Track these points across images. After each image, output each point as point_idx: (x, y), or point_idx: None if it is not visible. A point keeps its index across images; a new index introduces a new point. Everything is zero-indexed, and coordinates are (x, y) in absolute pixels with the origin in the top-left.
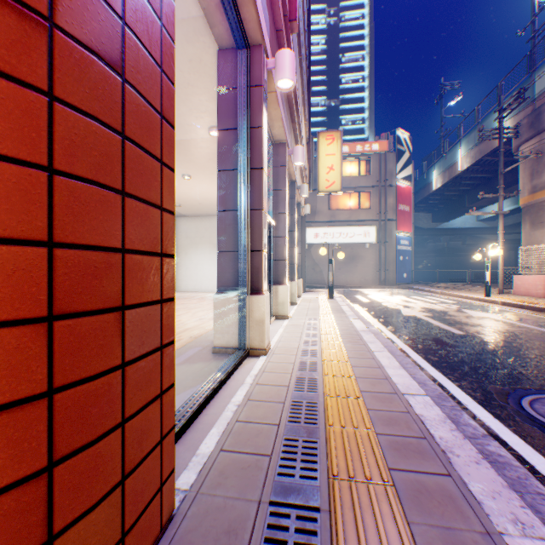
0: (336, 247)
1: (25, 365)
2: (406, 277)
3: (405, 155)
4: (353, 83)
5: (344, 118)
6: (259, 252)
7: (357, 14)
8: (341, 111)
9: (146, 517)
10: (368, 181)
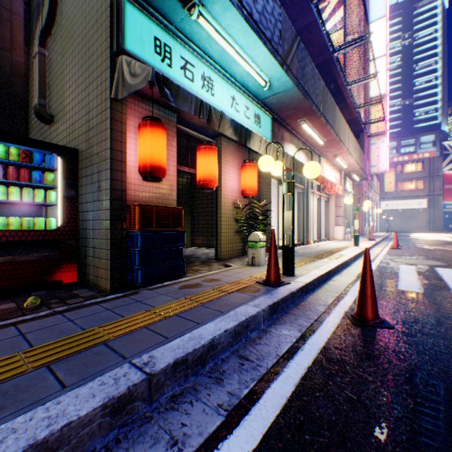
0: (399, 211)
1: (362, 226)
2: (451, 227)
3: (450, 155)
4: (426, 83)
5: (417, 111)
6: (365, 221)
7: (429, 31)
8: (414, 106)
9: (363, 234)
10: (421, 174)
